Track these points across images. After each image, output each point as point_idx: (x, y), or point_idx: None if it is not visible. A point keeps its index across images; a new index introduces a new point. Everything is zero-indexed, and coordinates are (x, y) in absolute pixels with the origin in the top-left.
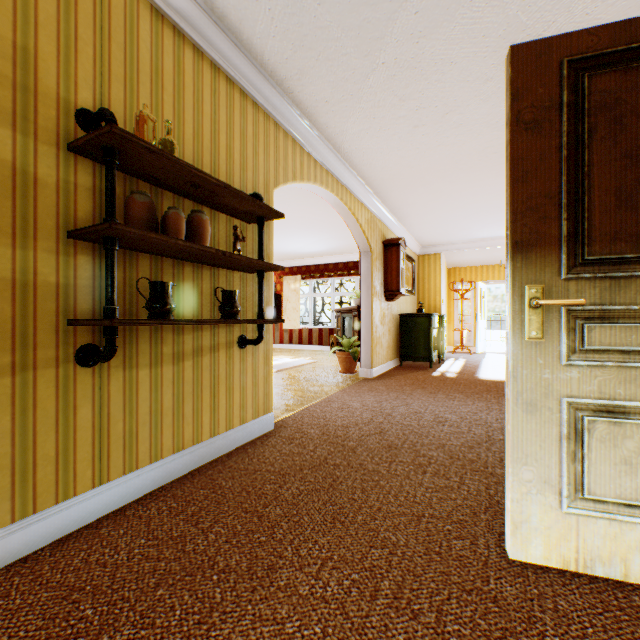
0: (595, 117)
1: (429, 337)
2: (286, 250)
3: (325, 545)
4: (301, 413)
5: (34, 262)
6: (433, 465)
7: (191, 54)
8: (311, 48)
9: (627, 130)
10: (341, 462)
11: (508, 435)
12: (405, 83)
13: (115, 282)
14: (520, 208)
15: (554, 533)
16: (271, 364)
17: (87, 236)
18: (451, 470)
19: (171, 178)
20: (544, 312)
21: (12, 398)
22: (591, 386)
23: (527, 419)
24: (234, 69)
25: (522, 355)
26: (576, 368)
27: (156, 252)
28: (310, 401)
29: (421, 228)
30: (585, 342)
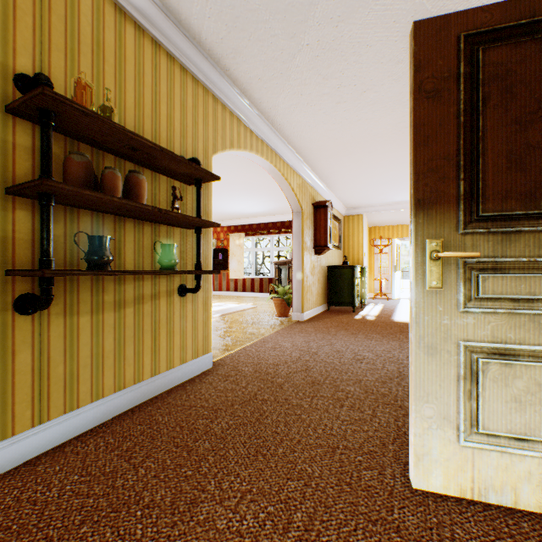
0: (489, 87)
1: (352, 285)
2: (231, 211)
3: (246, 478)
4: (238, 353)
5: None
6: (350, 399)
7: (132, 30)
8: (243, 29)
9: (517, 98)
10: (269, 397)
11: (411, 375)
12: (327, 63)
13: (51, 235)
14: (422, 169)
15: (452, 464)
16: (210, 310)
17: (23, 192)
18: (365, 404)
19: (110, 141)
20: (443, 264)
21: None
22: (485, 331)
23: (428, 361)
24: (174, 46)
25: (424, 303)
26: (472, 314)
27: (96, 209)
28: (247, 342)
29: (346, 192)
30: (480, 291)
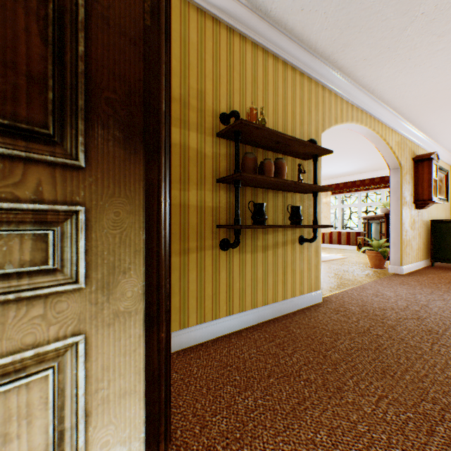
0: None
1: None
2: None
3: (379, 387)
4: (340, 294)
5: (204, 196)
6: None
7: (271, 61)
8: (354, 26)
9: None
10: (382, 334)
11: None
12: (445, 21)
13: (239, 204)
14: None
15: None
16: (319, 256)
17: (226, 181)
18: None
19: (264, 141)
20: None
21: (196, 264)
22: None
23: None
24: (296, 60)
25: None
26: None
27: (255, 186)
28: (346, 286)
29: None
30: None
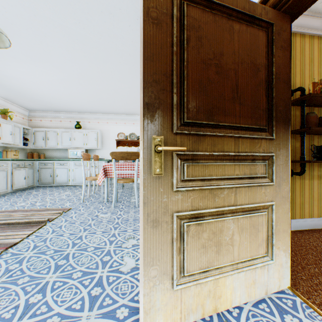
0: None
1: None
2: None
3: None
4: None
5: None
6: None
7: None
8: None
9: None
10: None
11: None
12: None
13: (304, 147)
14: None
15: None
16: None
17: (292, 132)
18: None
19: (321, 102)
20: None
21: None
22: None
23: None
24: None
25: None
26: None
27: (313, 134)
28: None
29: None
30: None
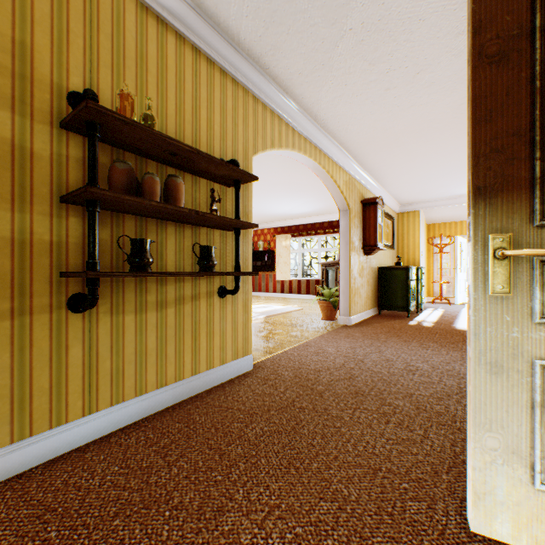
0: None
1: (406, 288)
2: (277, 212)
3: (275, 491)
4: (279, 356)
5: (30, 223)
6: (397, 415)
7: (173, 40)
8: (281, 23)
9: None
10: (307, 405)
11: (469, 397)
12: (373, 47)
13: (96, 239)
14: (483, 150)
15: (524, 511)
16: (250, 312)
17: (73, 200)
18: (416, 422)
19: (150, 148)
20: (512, 264)
21: (11, 338)
22: None
23: (491, 381)
24: (213, 51)
25: (485, 311)
26: None
27: (139, 213)
28: (289, 345)
29: (399, 187)
30: None
